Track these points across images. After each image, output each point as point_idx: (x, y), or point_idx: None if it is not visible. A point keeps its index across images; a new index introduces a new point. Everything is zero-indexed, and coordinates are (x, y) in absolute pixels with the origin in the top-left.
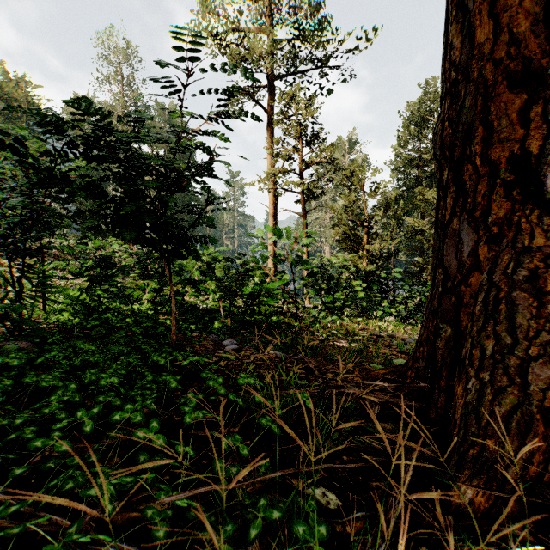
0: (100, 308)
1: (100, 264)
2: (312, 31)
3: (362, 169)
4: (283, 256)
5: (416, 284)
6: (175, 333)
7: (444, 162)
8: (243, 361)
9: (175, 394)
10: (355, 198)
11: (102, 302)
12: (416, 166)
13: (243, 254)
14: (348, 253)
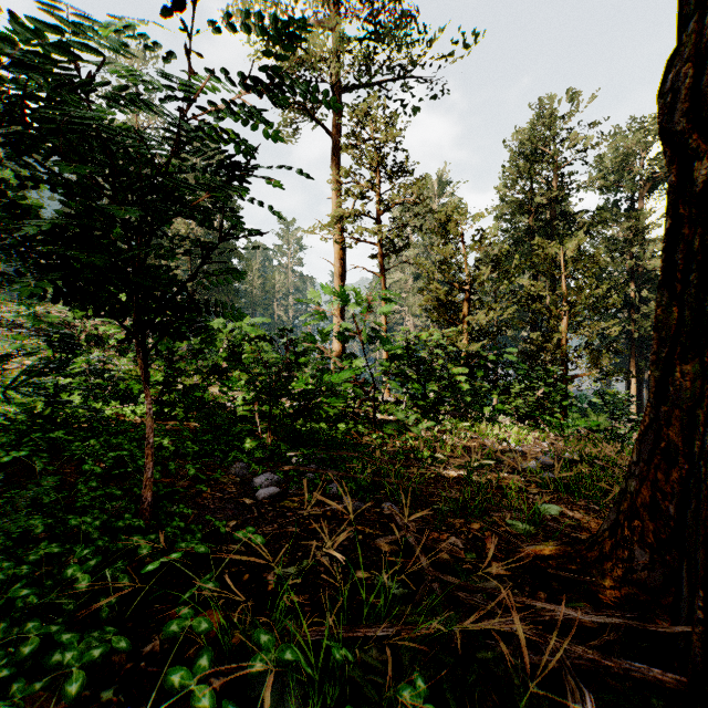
0: (55, 418)
1: (61, 344)
2: (392, 28)
3: (461, 212)
4: (354, 332)
5: (533, 369)
6: (150, 484)
7: (699, 143)
8: (284, 529)
9: (112, 659)
10: (452, 252)
11: (58, 407)
12: (527, 212)
13: (291, 330)
14: (437, 327)
